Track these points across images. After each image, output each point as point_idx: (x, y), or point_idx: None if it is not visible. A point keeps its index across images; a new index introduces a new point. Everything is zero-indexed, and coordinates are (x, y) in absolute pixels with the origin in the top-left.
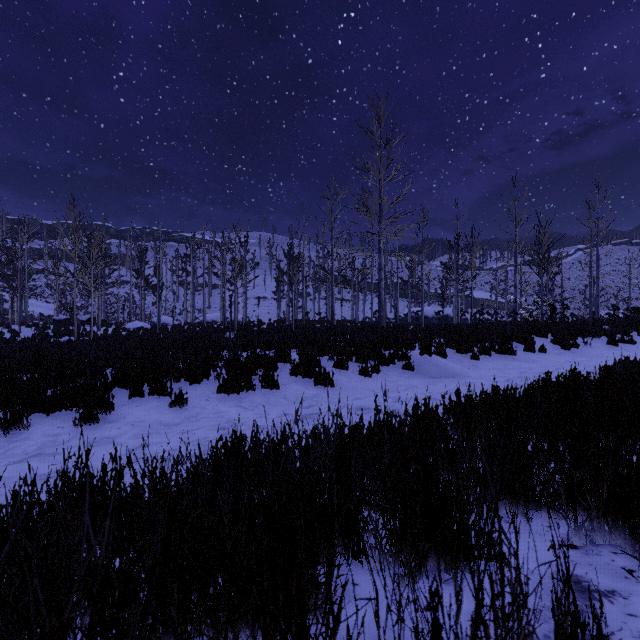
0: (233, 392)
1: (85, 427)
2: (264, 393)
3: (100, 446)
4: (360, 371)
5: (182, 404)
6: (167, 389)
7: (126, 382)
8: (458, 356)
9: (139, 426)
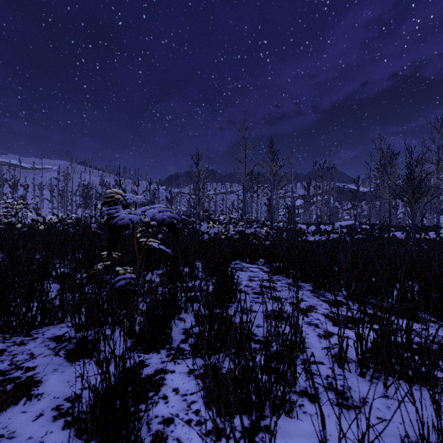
0: None
1: None
2: None
3: None
4: None
5: None
6: None
7: None
8: None
9: None
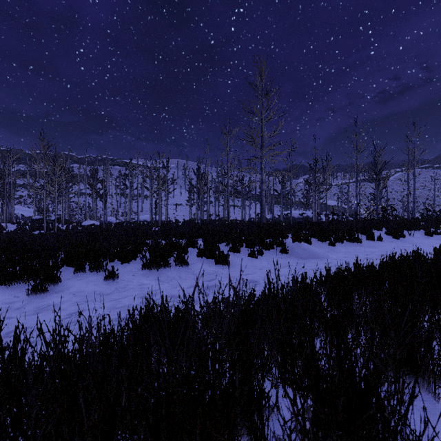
0: (154, 269)
1: (36, 296)
2: (177, 270)
3: (44, 312)
4: (249, 254)
5: (114, 278)
6: (103, 267)
7: (72, 262)
8: (319, 243)
9: (79, 295)
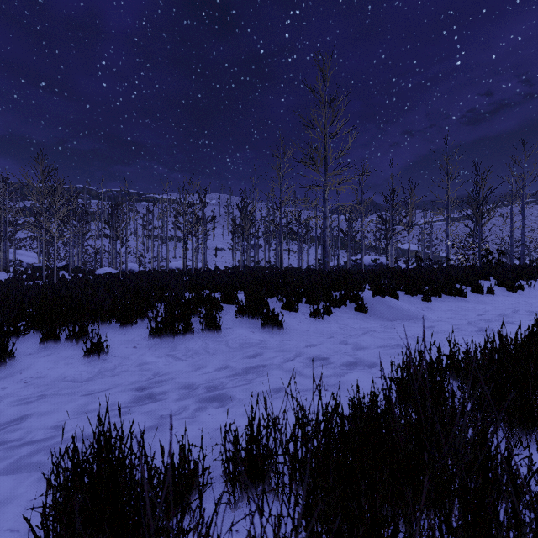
0: (167, 337)
1: None
2: (203, 338)
3: None
4: (311, 313)
5: (99, 354)
6: (88, 334)
7: (43, 326)
8: (408, 298)
9: (33, 385)
